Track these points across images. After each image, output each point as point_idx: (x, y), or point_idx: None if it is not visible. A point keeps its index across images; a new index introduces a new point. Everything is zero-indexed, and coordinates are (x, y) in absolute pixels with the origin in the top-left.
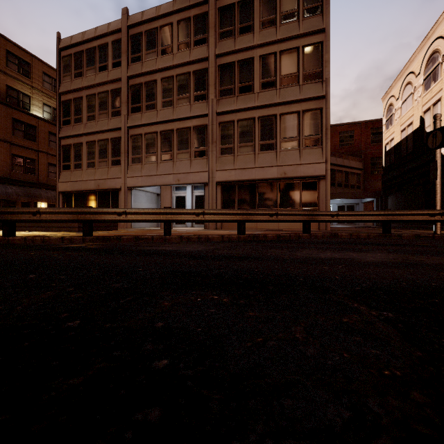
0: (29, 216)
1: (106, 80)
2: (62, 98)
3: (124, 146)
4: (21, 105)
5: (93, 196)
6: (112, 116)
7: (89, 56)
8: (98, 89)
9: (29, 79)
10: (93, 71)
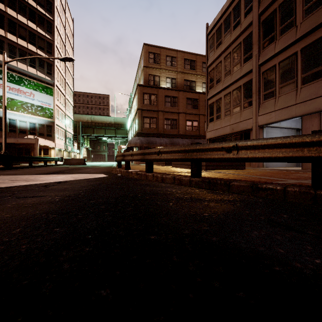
0: (155, 155)
1: (238, 33)
2: (209, 70)
3: (255, 85)
4: (191, 89)
5: (228, 139)
6: (244, 63)
7: (225, 24)
8: (232, 47)
9: (195, 70)
10: (228, 34)
